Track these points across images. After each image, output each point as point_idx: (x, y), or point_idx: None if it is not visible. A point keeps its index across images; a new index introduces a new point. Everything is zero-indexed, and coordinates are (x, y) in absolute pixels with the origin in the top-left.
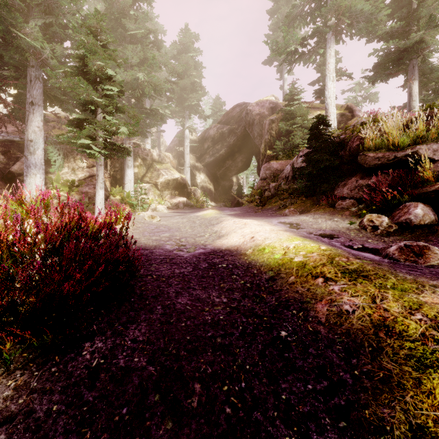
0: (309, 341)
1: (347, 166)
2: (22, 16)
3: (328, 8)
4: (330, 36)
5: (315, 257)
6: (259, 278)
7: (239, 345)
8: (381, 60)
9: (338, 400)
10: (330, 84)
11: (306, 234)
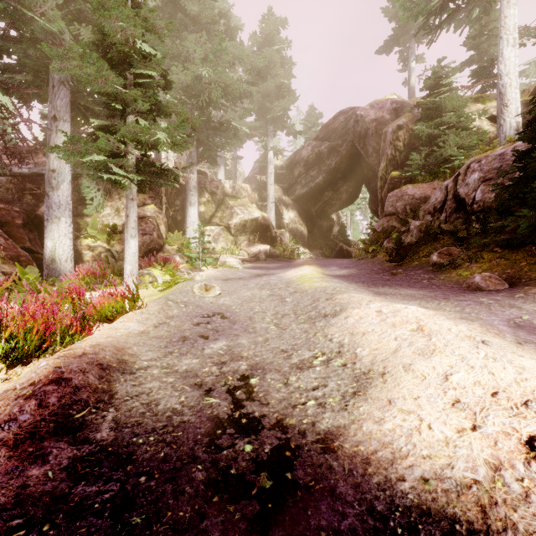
0: None
1: None
2: None
3: None
4: None
5: None
6: None
7: None
8: None
9: None
10: (509, 51)
11: None
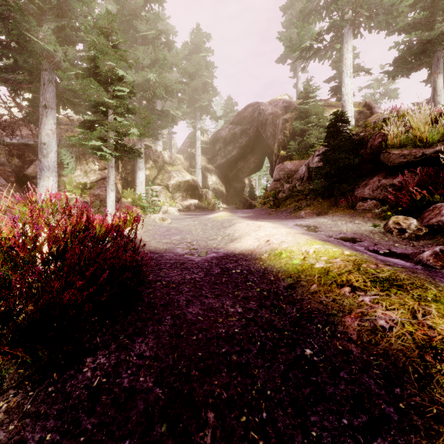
0: (339, 363)
1: (368, 165)
2: (35, 20)
3: (346, 1)
4: (347, 30)
5: (339, 263)
6: (277, 285)
7: (258, 364)
8: (402, 53)
9: (382, 441)
10: (348, 80)
11: (326, 238)
